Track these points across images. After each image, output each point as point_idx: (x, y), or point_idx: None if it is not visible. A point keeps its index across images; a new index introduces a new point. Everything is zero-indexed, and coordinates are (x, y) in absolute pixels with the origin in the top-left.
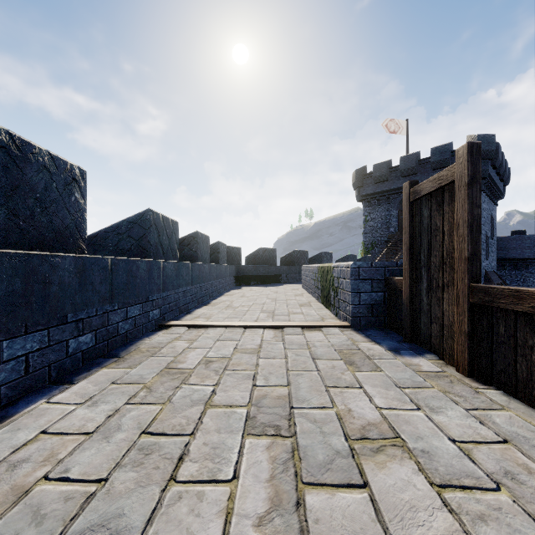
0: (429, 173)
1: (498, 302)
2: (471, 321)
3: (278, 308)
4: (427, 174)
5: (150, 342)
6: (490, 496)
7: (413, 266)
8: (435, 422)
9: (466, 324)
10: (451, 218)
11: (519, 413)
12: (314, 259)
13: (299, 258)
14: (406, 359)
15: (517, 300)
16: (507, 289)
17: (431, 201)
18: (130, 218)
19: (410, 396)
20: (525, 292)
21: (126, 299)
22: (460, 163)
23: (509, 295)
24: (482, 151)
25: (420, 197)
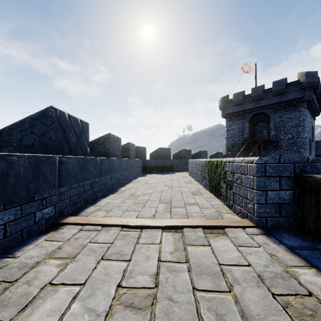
0: (271, 98)
1: None
2: None
3: (174, 197)
4: (270, 99)
5: (14, 260)
6: None
7: None
8: None
9: None
10: None
11: None
12: (195, 155)
13: (186, 154)
14: None
15: None
16: None
17: None
18: (33, 115)
19: None
20: None
21: None
22: None
23: None
24: (309, 83)
25: None
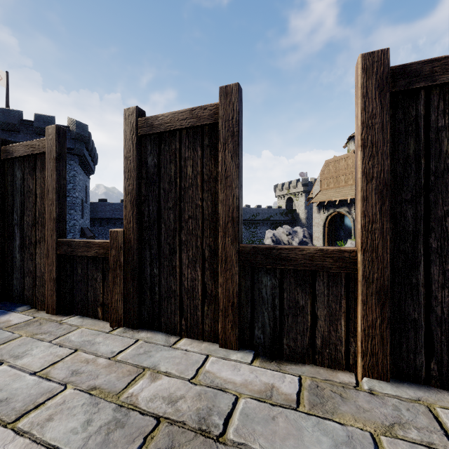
0: (33, 136)
1: (77, 251)
2: (59, 269)
3: None
4: (31, 136)
5: None
6: (59, 398)
7: (5, 224)
8: (19, 367)
9: (55, 272)
10: (43, 184)
11: (88, 326)
12: None
13: None
14: None
15: (89, 248)
16: (83, 241)
17: (25, 164)
18: None
19: None
20: (93, 242)
21: None
22: (50, 139)
23: (84, 245)
24: (79, 134)
25: (13, 158)
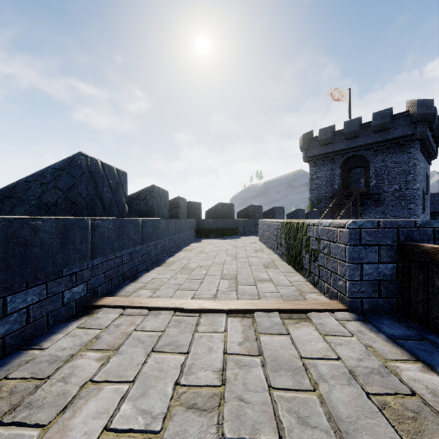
0: (370, 135)
1: None
2: None
3: (241, 271)
4: (369, 136)
5: (42, 353)
6: None
7: None
8: None
9: None
10: None
11: None
12: (268, 213)
13: (254, 212)
14: None
15: None
16: None
17: None
18: (57, 164)
19: None
20: None
21: (2, 284)
22: None
23: None
24: (422, 114)
25: None
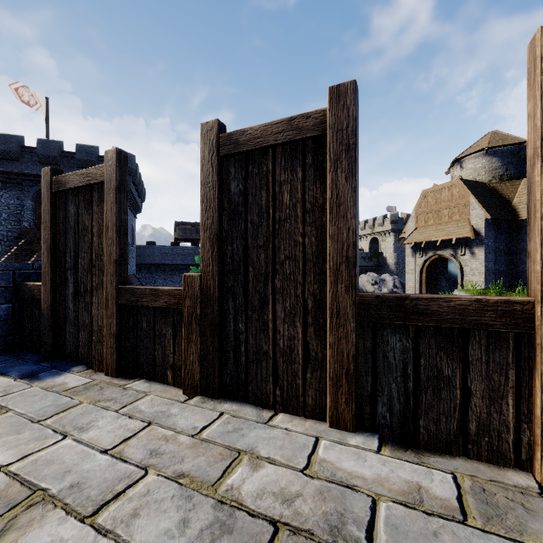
0: (74, 169)
1: (142, 301)
2: (120, 322)
3: None
4: (72, 170)
5: None
6: (141, 486)
7: (56, 268)
8: (85, 442)
9: (116, 326)
10: (101, 219)
11: (158, 393)
12: None
13: None
14: (48, 382)
15: (156, 298)
16: (149, 289)
17: (79, 197)
18: None
19: (54, 426)
20: (161, 290)
21: None
22: (109, 165)
23: (150, 294)
24: None
25: (66, 190)
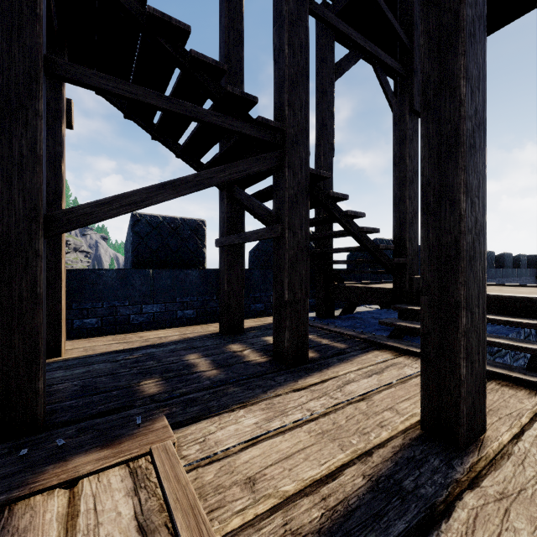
0: None
1: None
2: None
3: None
4: None
5: None
6: None
7: None
8: None
9: None
10: None
11: None
12: None
13: None
14: None
15: None
16: None
17: None
18: None
19: None
20: None
21: None
22: None
23: None
24: None
25: None
